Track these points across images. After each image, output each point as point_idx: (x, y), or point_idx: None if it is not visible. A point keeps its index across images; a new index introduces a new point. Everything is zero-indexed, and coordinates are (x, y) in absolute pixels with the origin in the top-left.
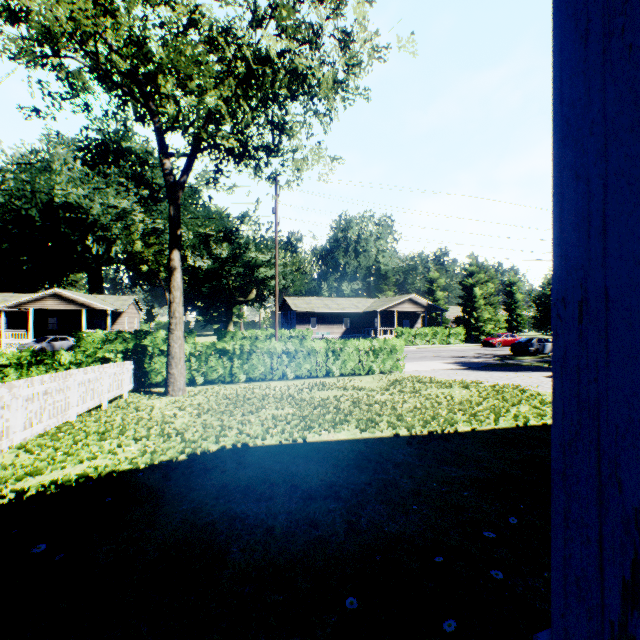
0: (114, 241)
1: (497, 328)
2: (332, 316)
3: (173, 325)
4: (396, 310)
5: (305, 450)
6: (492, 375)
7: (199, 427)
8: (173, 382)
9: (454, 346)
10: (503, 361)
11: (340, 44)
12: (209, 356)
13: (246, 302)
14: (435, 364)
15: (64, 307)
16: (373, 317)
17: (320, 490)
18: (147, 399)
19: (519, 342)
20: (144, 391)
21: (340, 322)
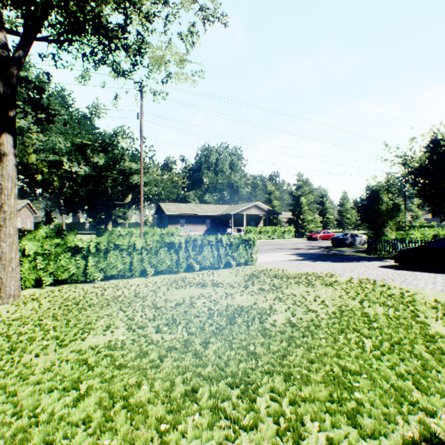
0: None
1: (315, 227)
2: (197, 218)
3: (0, 220)
4: (245, 213)
5: None
6: (334, 266)
7: None
8: None
9: (288, 240)
10: (330, 252)
11: None
12: (59, 254)
13: (123, 205)
14: (280, 255)
15: None
16: (228, 219)
17: None
18: None
19: (338, 237)
20: None
21: (203, 222)
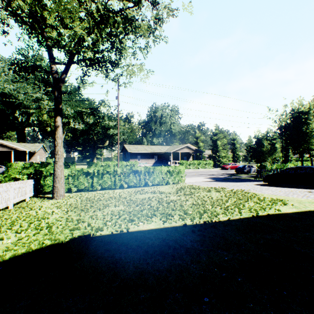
0: (31, 114)
1: (228, 160)
2: (148, 154)
3: (57, 159)
4: (180, 152)
5: (127, 239)
6: (229, 184)
7: (64, 221)
8: (57, 191)
9: (208, 169)
10: (232, 176)
11: (151, 4)
12: (79, 176)
13: (103, 147)
14: (200, 178)
15: (0, 149)
16: (169, 155)
17: (134, 278)
18: (40, 201)
19: (239, 167)
20: (40, 196)
21: (152, 158)
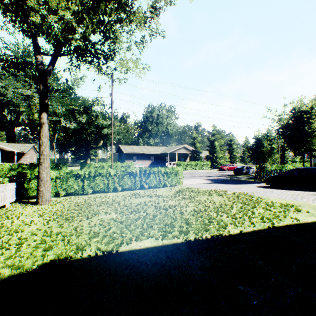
0: (21, 113)
1: (225, 161)
2: (144, 155)
3: (42, 159)
4: (177, 152)
5: (115, 264)
6: (229, 186)
7: (40, 235)
8: (42, 196)
9: (206, 170)
10: (231, 178)
11: None
12: (68, 178)
13: (97, 147)
14: (198, 180)
15: None
16: (165, 156)
17: None
18: (22, 208)
19: (237, 168)
20: (24, 201)
21: (148, 158)
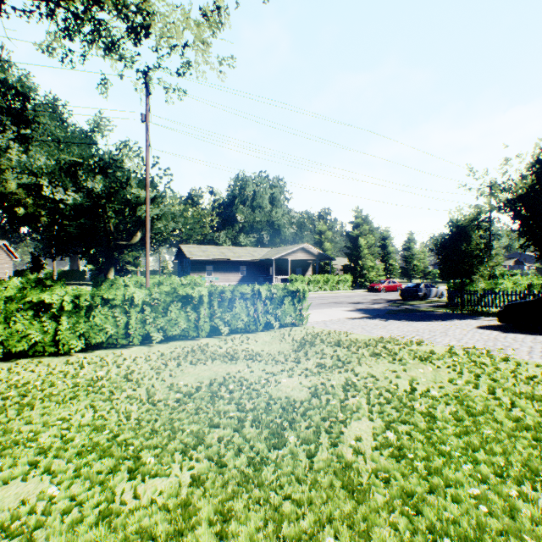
0: None
1: (377, 275)
2: (228, 264)
3: None
4: (290, 258)
5: None
6: (415, 327)
7: None
8: None
9: (344, 292)
10: (401, 307)
11: None
12: (14, 314)
13: (129, 246)
14: (337, 312)
15: None
16: (268, 265)
17: None
18: None
19: (408, 287)
20: None
21: (236, 270)
